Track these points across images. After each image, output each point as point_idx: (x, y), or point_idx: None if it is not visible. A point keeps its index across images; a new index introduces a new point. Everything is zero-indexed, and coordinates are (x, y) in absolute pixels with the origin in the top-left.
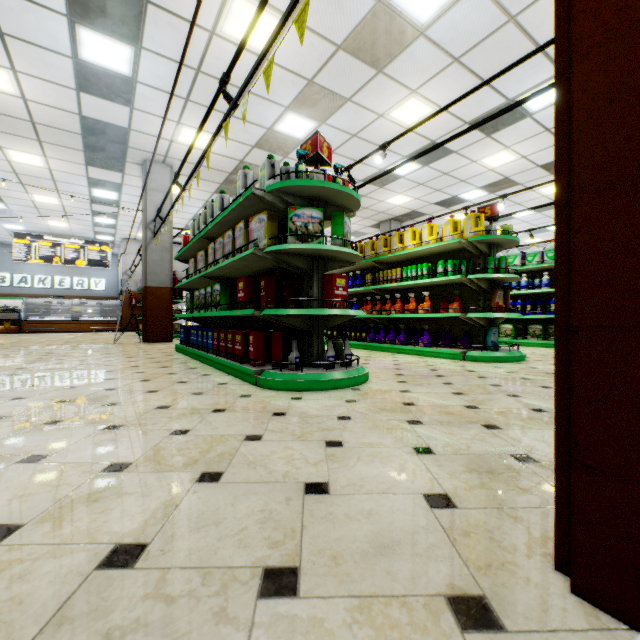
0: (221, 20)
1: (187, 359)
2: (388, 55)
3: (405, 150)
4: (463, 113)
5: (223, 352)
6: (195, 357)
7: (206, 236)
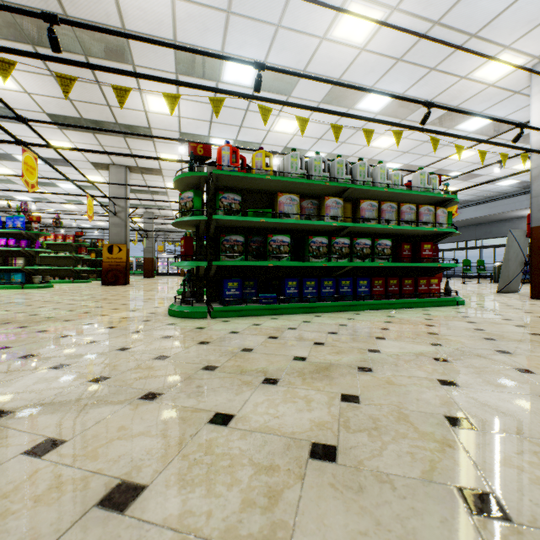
0: (363, 1)
1: (327, 313)
2: (334, 102)
3: (244, 137)
4: (293, 142)
5: (406, 294)
6: (332, 309)
7: (357, 189)
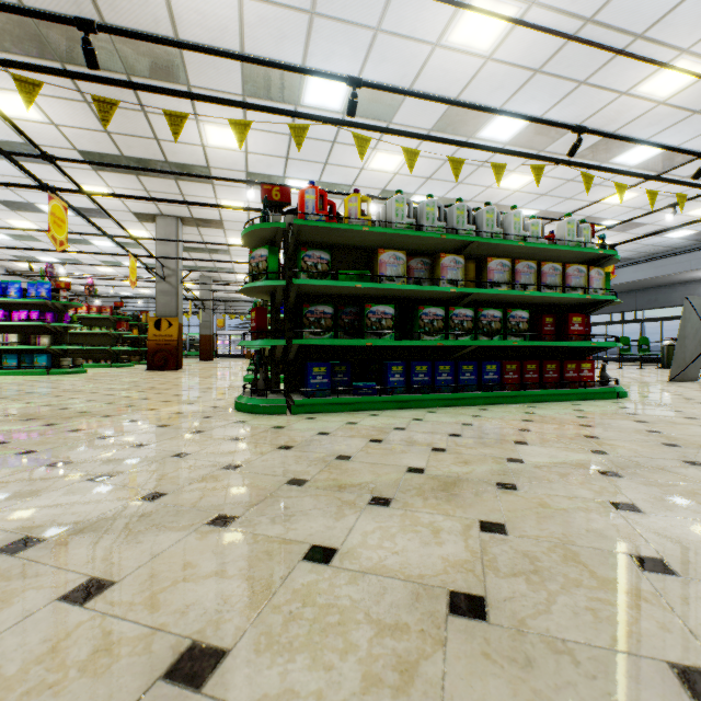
0: None
1: (443, 409)
2: (449, 129)
3: (330, 178)
4: (394, 184)
5: (548, 383)
6: (450, 403)
7: (483, 243)
